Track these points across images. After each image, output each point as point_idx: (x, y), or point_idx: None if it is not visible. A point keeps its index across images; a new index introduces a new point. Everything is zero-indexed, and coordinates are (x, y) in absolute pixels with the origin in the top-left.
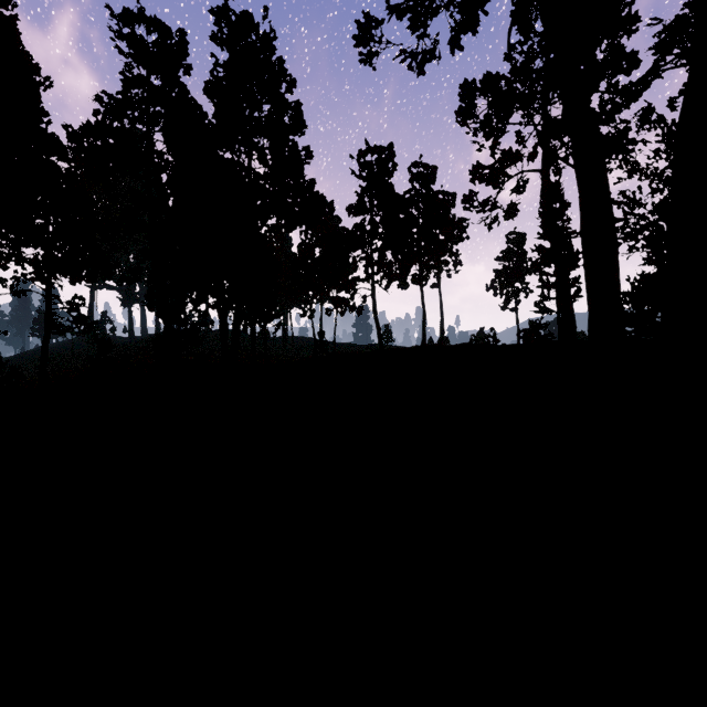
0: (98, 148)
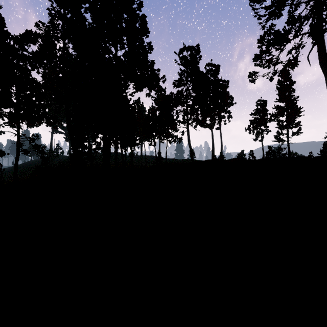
0: (37, 52)
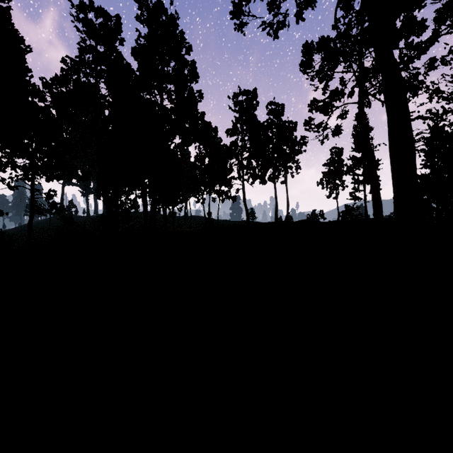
0: (63, 93)
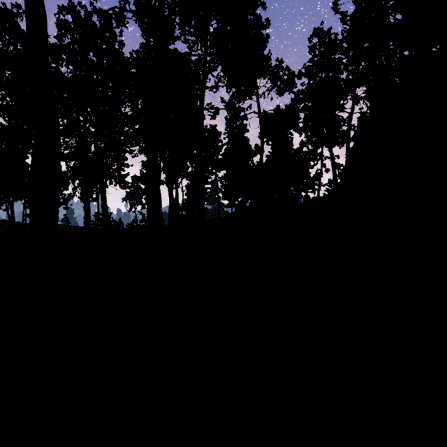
0: None
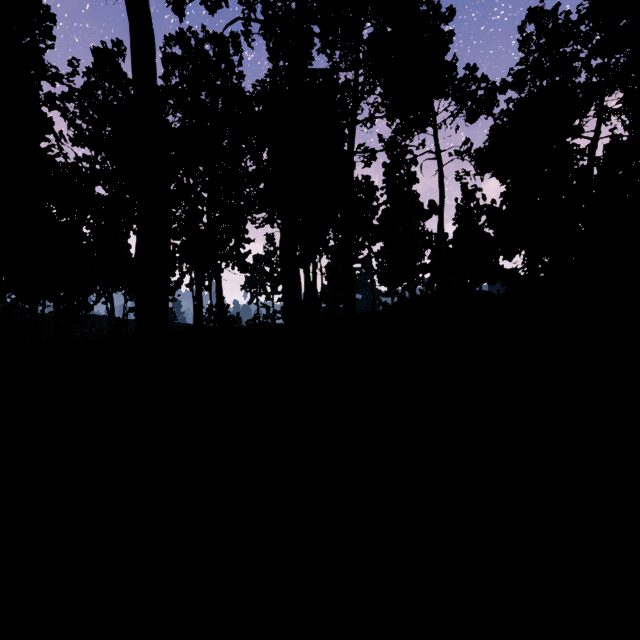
0: None
